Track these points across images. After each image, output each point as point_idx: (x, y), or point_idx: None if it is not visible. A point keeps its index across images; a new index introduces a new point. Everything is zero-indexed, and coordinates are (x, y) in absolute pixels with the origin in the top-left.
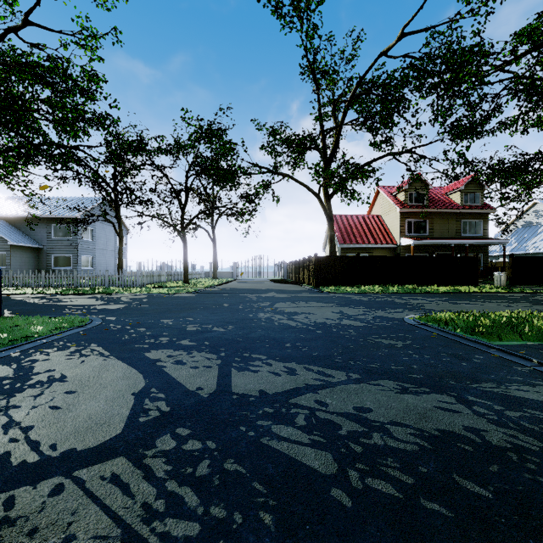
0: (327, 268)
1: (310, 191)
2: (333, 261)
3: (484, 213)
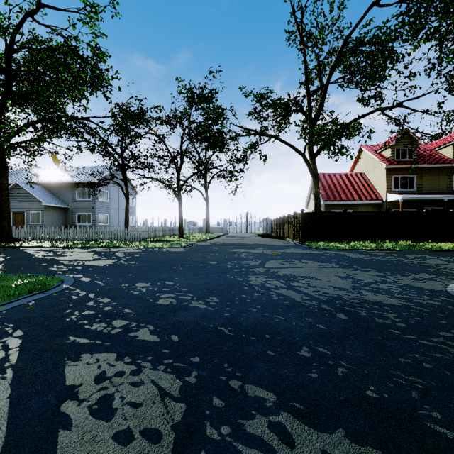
0: (313, 224)
1: (296, 150)
2: (320, 217)
3: None
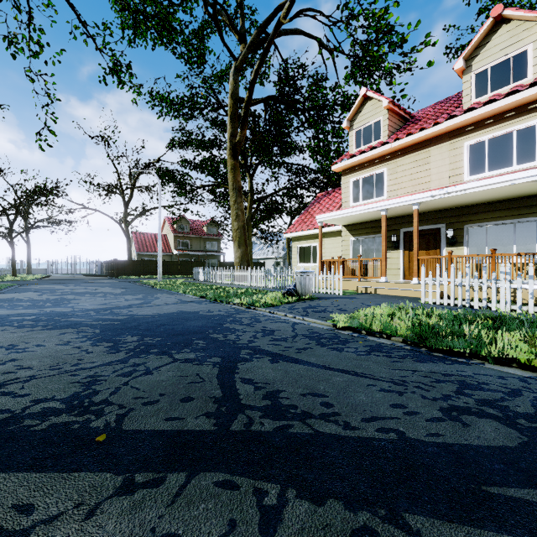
0: (123, 267)
1: (115, 221)
2: (127, 263)
3: (218, 238)
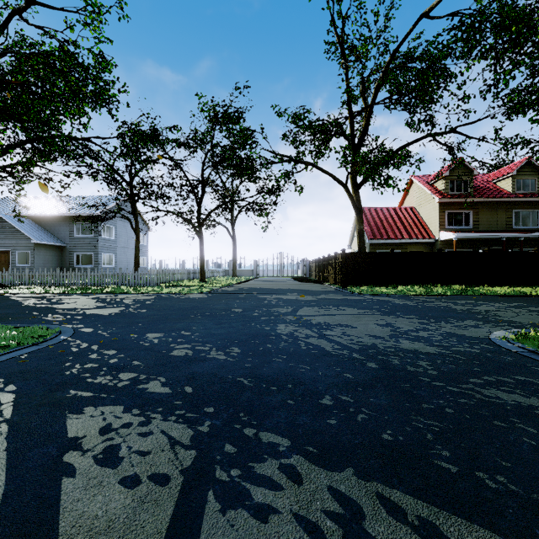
0: (356, 266)
1: (337, 180)
2: (364, 258)
3: None
